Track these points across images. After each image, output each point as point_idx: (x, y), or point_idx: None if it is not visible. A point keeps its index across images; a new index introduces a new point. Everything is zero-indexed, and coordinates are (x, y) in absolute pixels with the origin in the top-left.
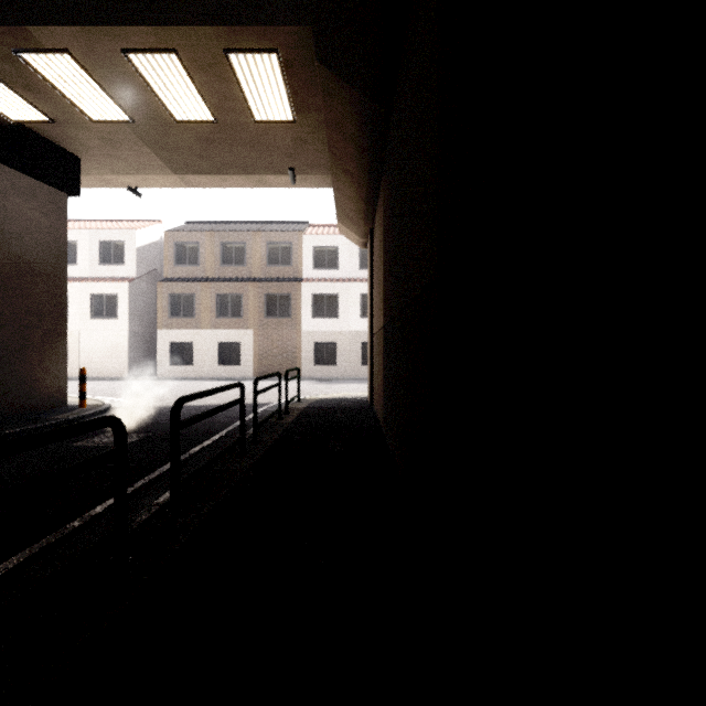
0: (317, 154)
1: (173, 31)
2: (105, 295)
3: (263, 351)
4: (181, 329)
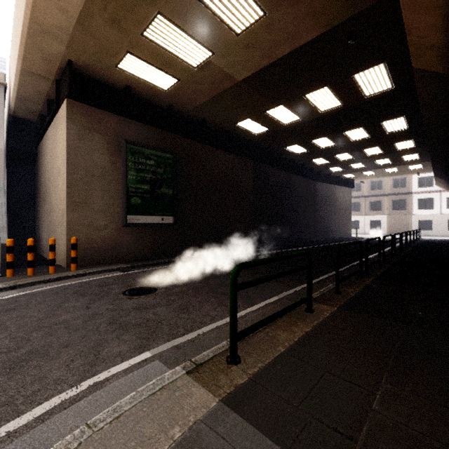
0: (428, 170)
1: (397, 166)
2: None
3: (391, 224)
4: (354, 216)
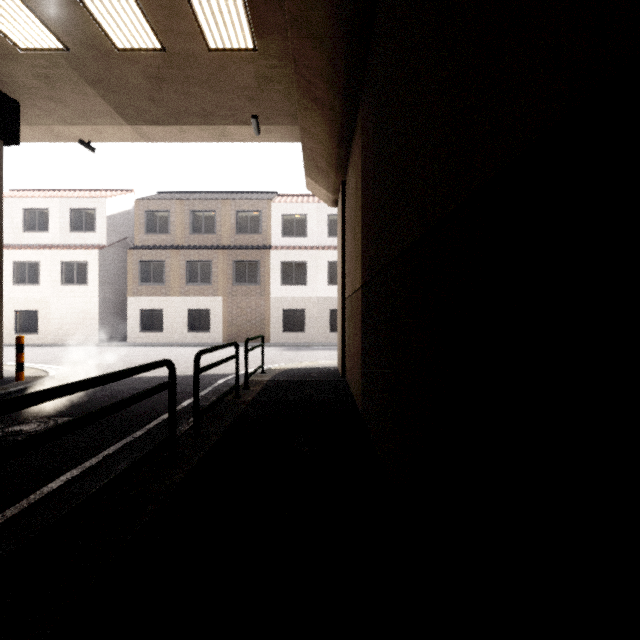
0: (282, 98)
1: None
2: (75, 262)
3: (232, 317)
4: (151, 296)
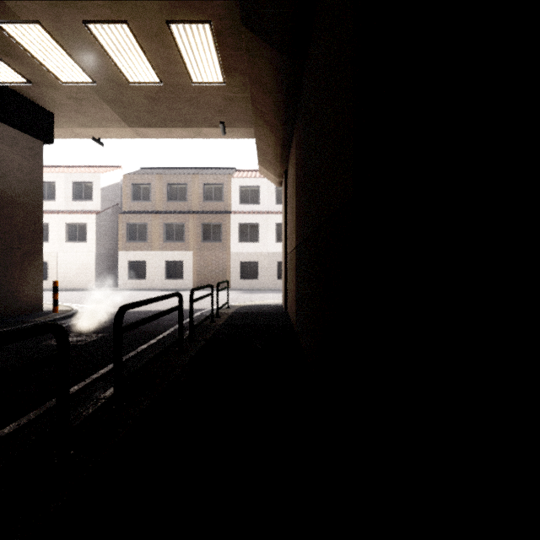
0: (242, 111)
1: (124, 4)
2: (77, 224)
3: (200, 268)
4: (136, 251)
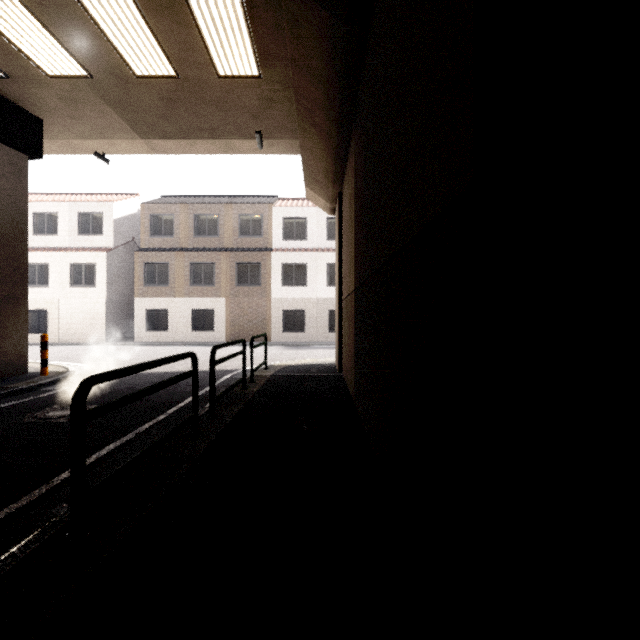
0: (284, 116)
1: None
2: (83, 264)
3: (234, 318)
4: (156, 296)
